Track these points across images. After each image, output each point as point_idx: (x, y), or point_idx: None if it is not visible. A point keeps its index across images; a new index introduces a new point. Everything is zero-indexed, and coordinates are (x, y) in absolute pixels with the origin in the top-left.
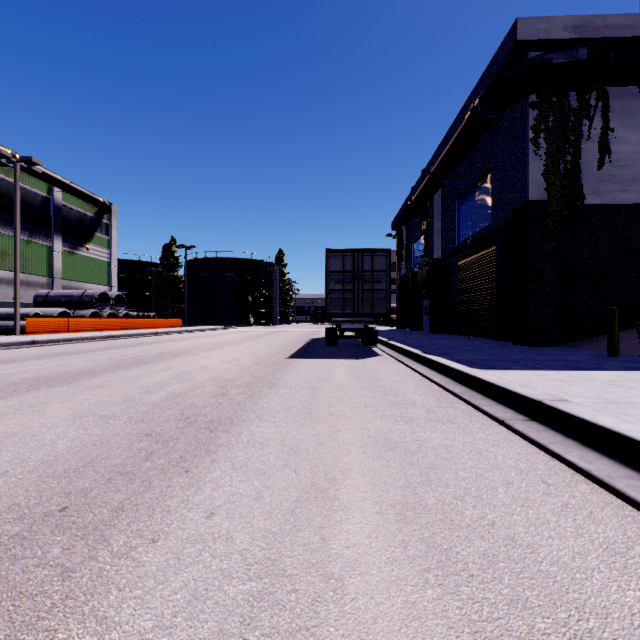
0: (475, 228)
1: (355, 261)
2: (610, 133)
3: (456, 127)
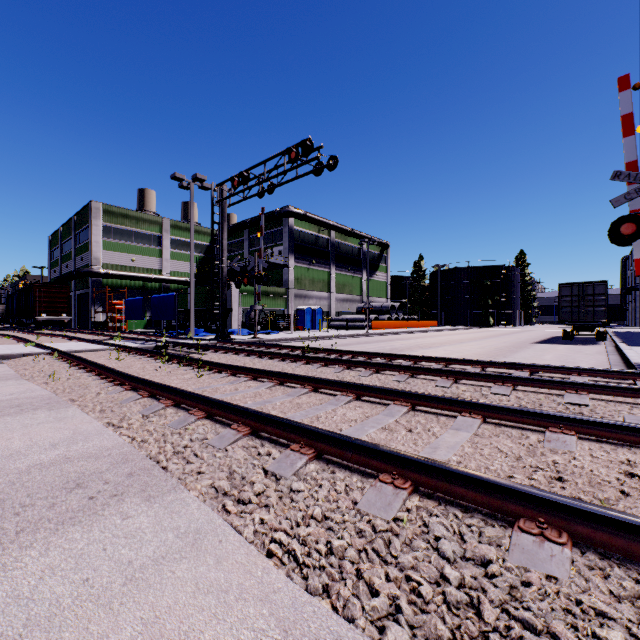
0: None
1: (580, 289)
2: None
3: None
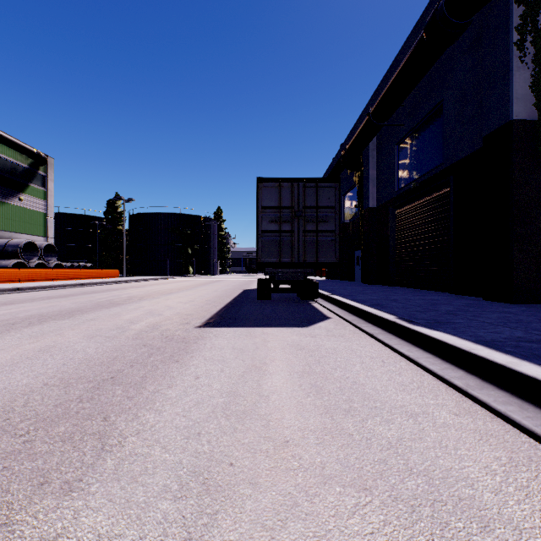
0: (419, 171)
1: (295, 194)
2: None
3: (402, 57)
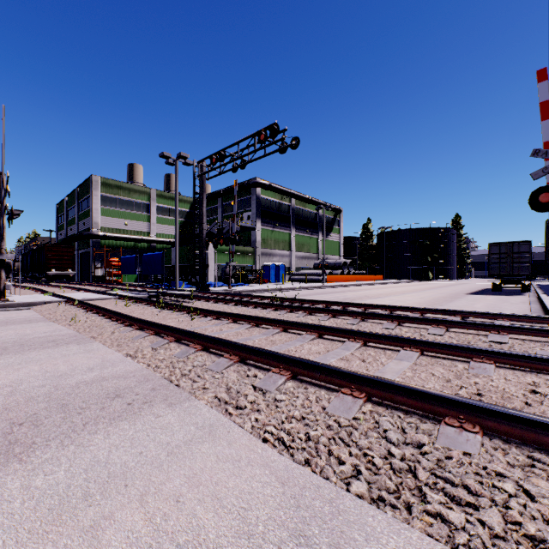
0: None
1: (507, 248)
2: None
3: None
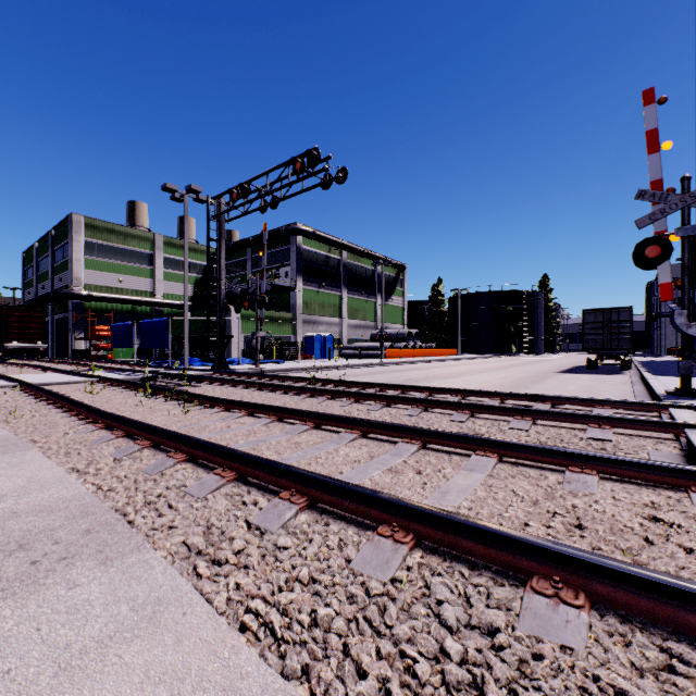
0: None
1: (604, 315)
2: None
3: None
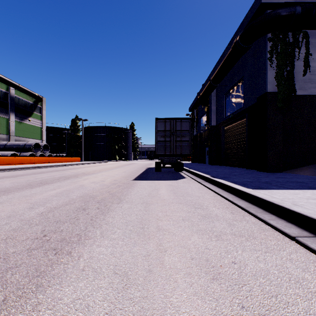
0: (234, 109)
1: (171, 125)
2: (310, 56)
3: (225, 55)
